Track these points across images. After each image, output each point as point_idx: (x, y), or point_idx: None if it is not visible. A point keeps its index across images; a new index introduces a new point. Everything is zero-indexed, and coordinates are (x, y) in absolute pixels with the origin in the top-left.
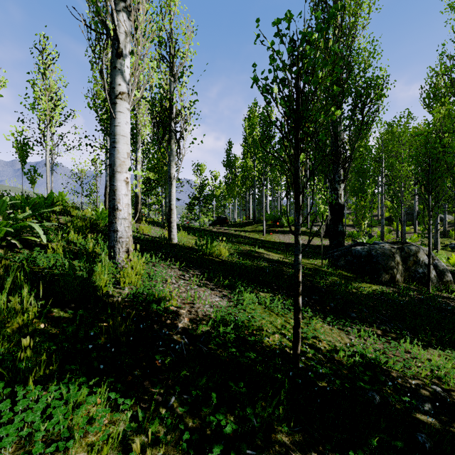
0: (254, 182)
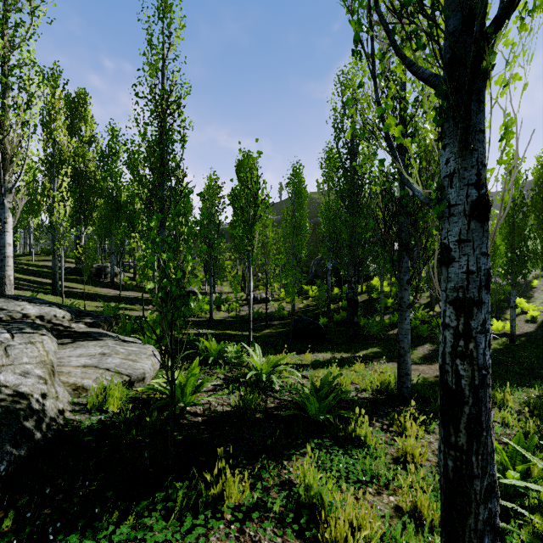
0: (30, 224)
